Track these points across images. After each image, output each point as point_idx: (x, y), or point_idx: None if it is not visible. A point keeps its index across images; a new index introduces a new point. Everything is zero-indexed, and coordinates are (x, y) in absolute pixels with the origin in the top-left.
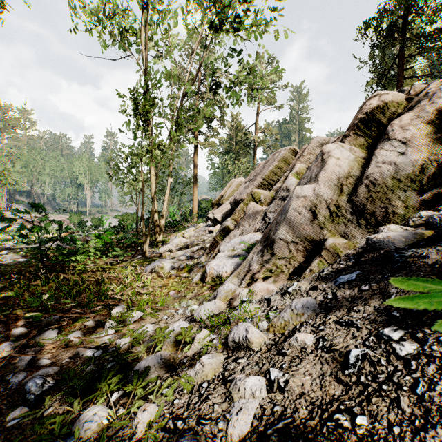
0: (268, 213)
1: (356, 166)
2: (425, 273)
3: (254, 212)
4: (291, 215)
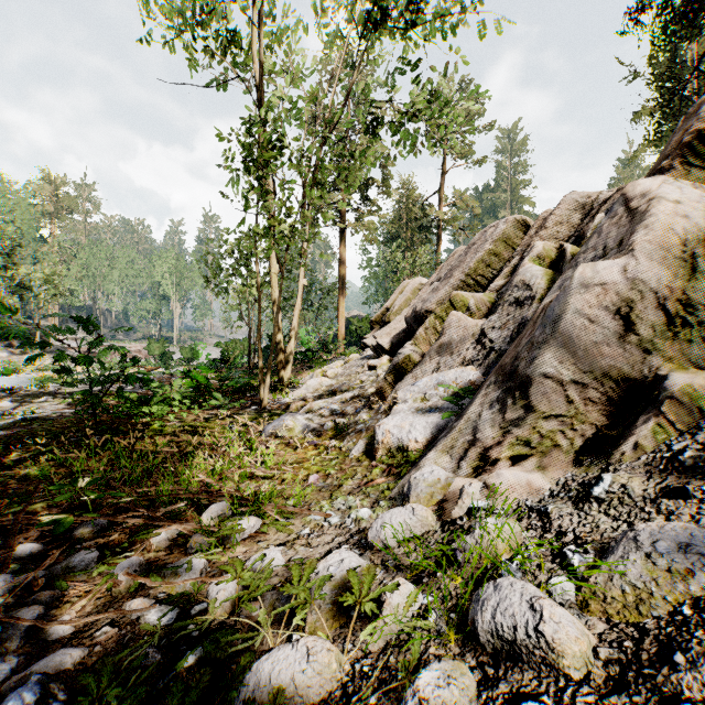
0: (487, 330)
1: None
2: None
3: (460, 329)
4: (568, 325)
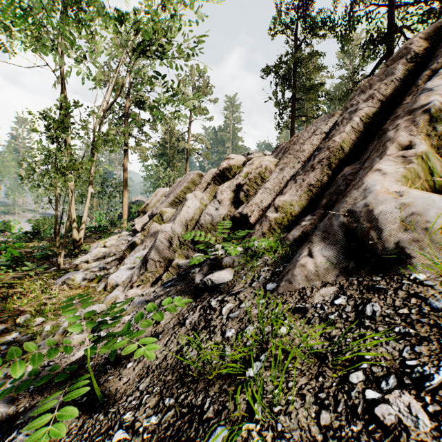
0: None
1: (198, 212)
2: (187, 282)
3: (155, 231)
4: (158, 243)
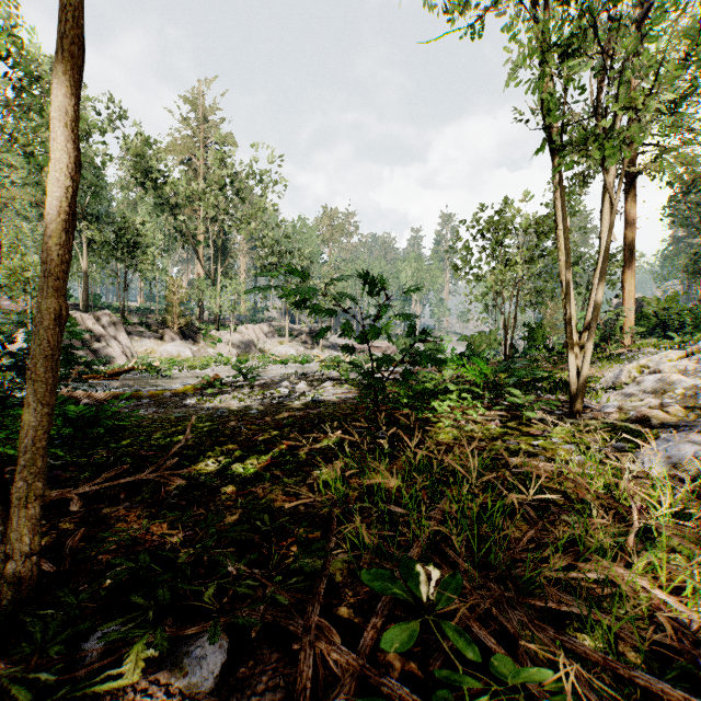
0: None
1: None
2: None
3: None
4: None
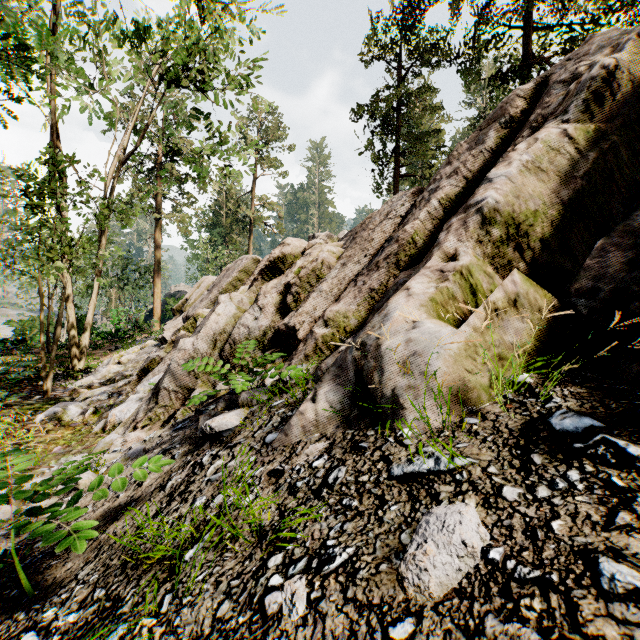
0: None
1: (232, 322)
2: None
3: None
4: (174, 365)
